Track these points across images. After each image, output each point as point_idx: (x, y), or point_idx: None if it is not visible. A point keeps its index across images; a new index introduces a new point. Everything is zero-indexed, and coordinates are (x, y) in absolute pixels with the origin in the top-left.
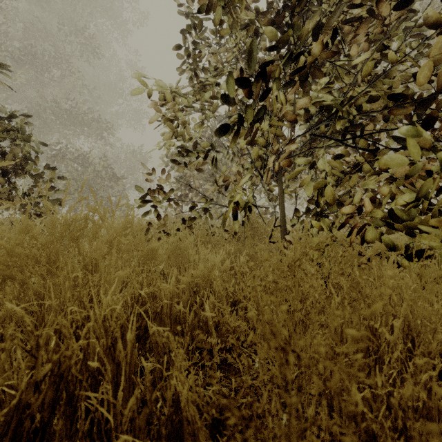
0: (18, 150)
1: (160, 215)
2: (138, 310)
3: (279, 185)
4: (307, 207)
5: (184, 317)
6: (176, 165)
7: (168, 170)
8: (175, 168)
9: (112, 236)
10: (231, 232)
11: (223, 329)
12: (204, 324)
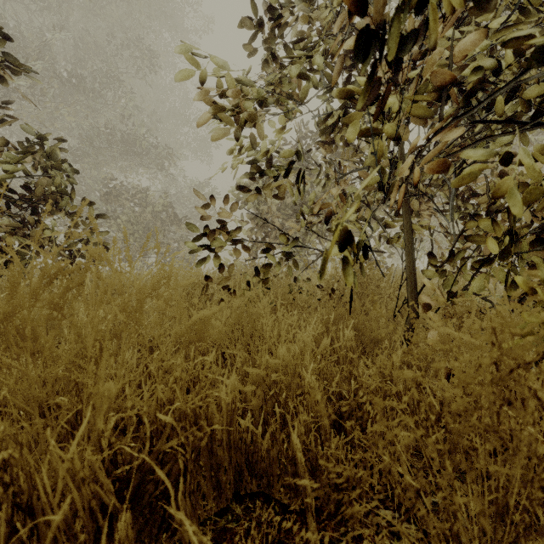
0: (50, 182)
1: (223, 264)
2: (164, 445)
3: (405, 216)
4: (452, 250)
5: (253, 442)
6: (246, 191)
7: (239, 207)
8: (247, 203)
9: (127, 300)
10: (325, 289)
11: (325, 475)
12: (290, 461)
